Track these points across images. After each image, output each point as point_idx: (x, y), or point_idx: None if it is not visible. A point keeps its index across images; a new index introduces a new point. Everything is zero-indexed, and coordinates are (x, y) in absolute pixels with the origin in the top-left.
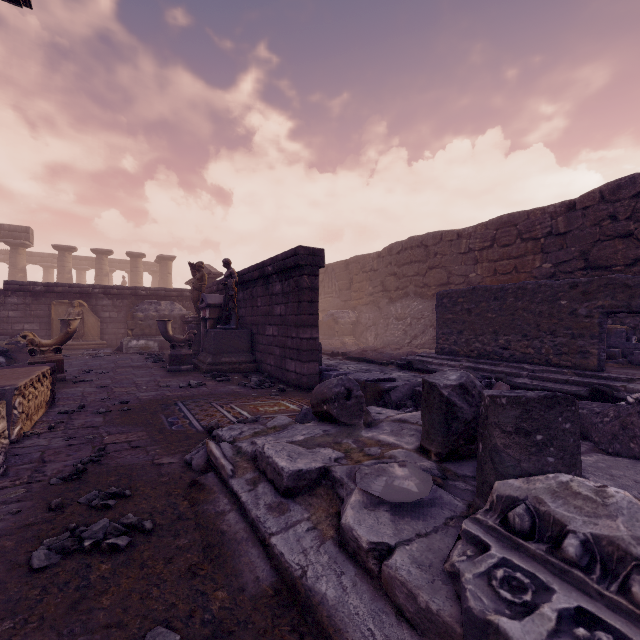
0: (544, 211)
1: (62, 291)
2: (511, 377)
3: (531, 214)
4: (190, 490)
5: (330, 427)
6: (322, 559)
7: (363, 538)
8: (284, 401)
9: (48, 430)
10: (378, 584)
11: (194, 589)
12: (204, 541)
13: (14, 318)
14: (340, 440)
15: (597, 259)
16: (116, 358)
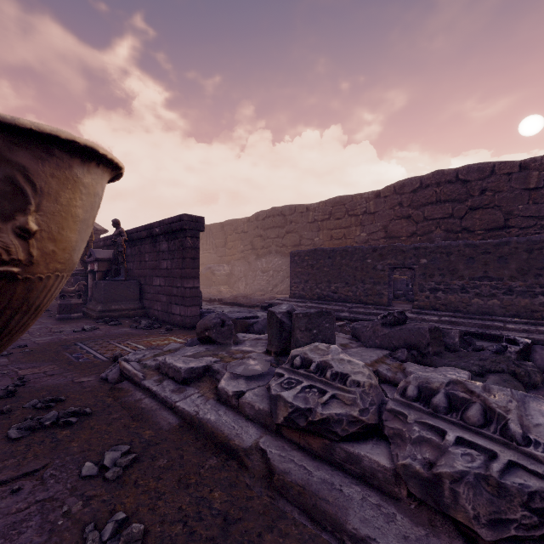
0: (362, 196)
1: None
2: (338, 312)
3: (354, 198)
4: (112, 392)
5: (210, 346)
6: (207, 407)
7: (230, 390)
8: (172, 337)
9: None
10: (237, 410)
11: (131, 432)
12: (131, 413)
13: None
14: (217, 353)
15: (392, 232)
16: None
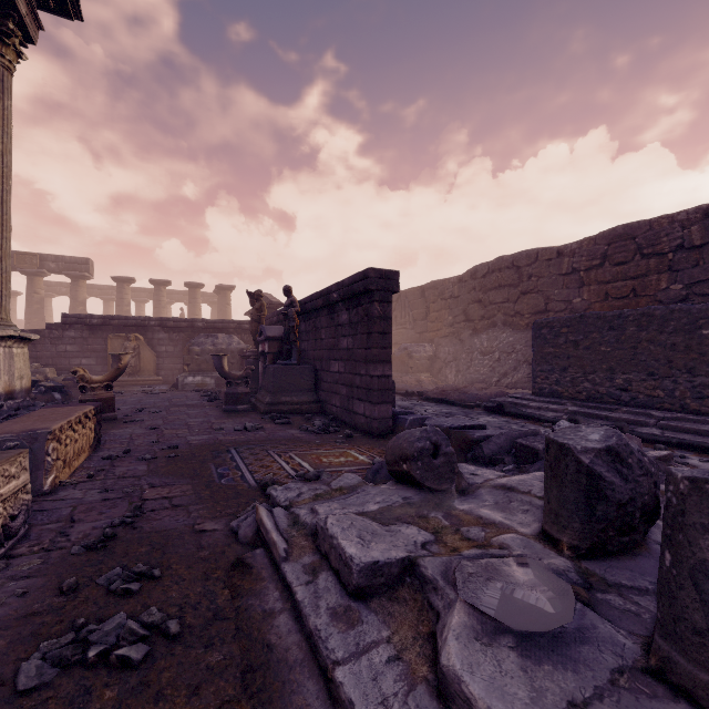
0: (672, 219)
1: (118, 324)
2: (633, 426)
3: (655, 224)
4: (233, 573)
5: (412, 493)
6: None
7: (480, 702)
8: (352, 450)
9: (86, 479)
10: None
11: None
12: (244, 659)
13: (72, 352)
14: (426, 513)
15: None
16: (171, 396)
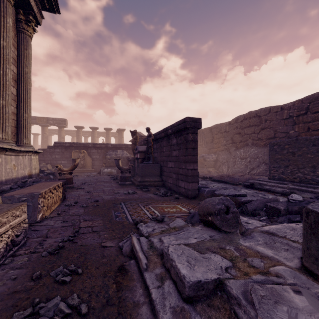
0: None
1: (76, 146)
2: None
3: None
4: (118, 274)
5: (214, 233)
6: None
7: None
8: (178, 205)
9: (57, 215)
10: None
11: None
12: None
13: (58, 158)
14: (224, 246)
15: None
16: (97, 177)
